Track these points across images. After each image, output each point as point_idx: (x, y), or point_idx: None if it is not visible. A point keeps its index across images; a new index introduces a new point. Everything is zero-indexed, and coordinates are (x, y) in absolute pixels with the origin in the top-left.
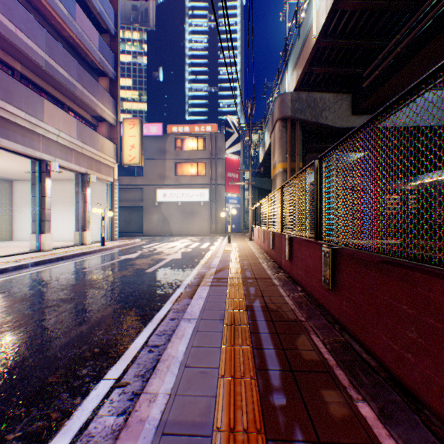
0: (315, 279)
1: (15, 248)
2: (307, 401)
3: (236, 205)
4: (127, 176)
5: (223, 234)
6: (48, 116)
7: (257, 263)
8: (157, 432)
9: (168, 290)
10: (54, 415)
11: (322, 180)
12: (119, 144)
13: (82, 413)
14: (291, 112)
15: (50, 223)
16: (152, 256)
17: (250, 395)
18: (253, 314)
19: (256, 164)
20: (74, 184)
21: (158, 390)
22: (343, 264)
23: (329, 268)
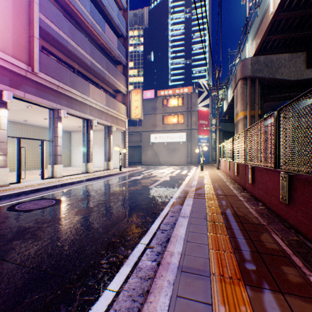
0: (273, 197)
1: (74, 170)
2: (271, 270)
3: (206, 143)
4: (132, 126)
5: (196, 165)
6: (91, 93)
7: (225, 185)
8: (178, 269)
9: (165, 199)
10: (119, 256)
11: (280, 125)
12: (128, 106)
13: (133, 257)
14: (250, 72)
15: (92, 156)
16: (150, 178)
17: (231, 261)
18: (226, 217)
19: (221, 112)
20: (103, 133)
21: (174, 250)
22: (297, 186)
23: (285, 189)
